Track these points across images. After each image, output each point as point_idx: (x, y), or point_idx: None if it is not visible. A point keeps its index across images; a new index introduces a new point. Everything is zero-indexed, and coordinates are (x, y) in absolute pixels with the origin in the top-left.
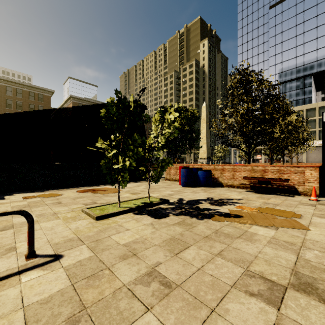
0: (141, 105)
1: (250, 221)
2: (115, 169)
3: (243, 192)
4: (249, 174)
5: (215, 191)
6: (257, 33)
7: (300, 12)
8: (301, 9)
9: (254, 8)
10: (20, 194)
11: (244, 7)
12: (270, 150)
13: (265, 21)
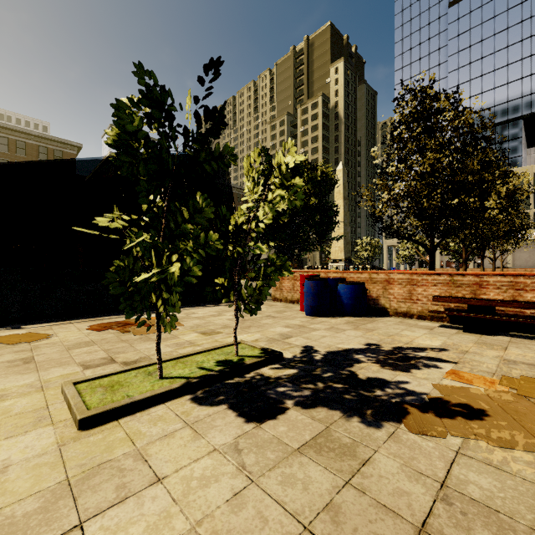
0: (211, 111)
1: (518, 433)
2: (139, 284)
3: (437, 330)
4: (444, 292)
5: (376, 326)
6: (428, 49)
7: (502, 11)
8: (503, 6)
9: (422, 6)
10: None
11: (405, 5)
12: (464, 244)
13: (441, 28)
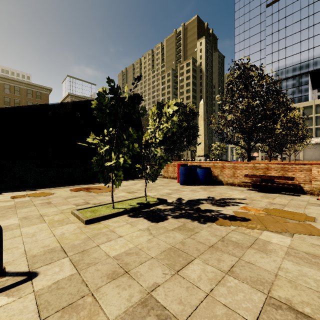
0: (137, 95)
1: (259, 225)
2: (107, 166)
3: (245, 191)
4: (250, 172)
5: (215, 189)
6: (254, 32)
7: (297, 10)
8: (298, 7)
9: (251, 6)
10: (10, 193)
11: (240, 6)
12: (269, 147)
13: (262, 19)
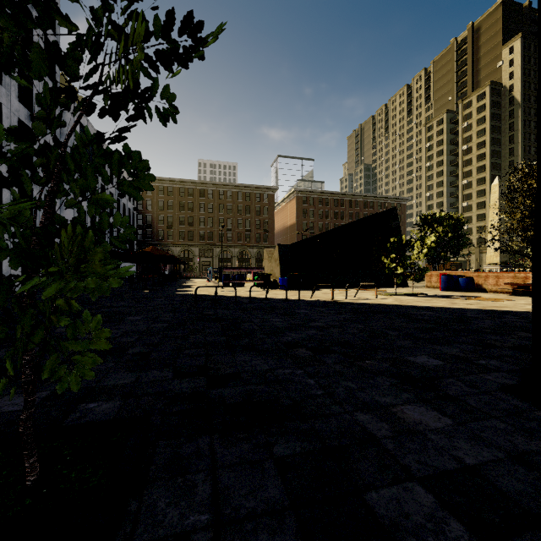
0: (410, 242)
1: (473, 299)
2: (396, 273)
3: (500, 295)
4: (511, 281)
5: (472, 294)
6: None
7: None
8: None
9: None
10: (322, 289)
11: None
12: None
13: None
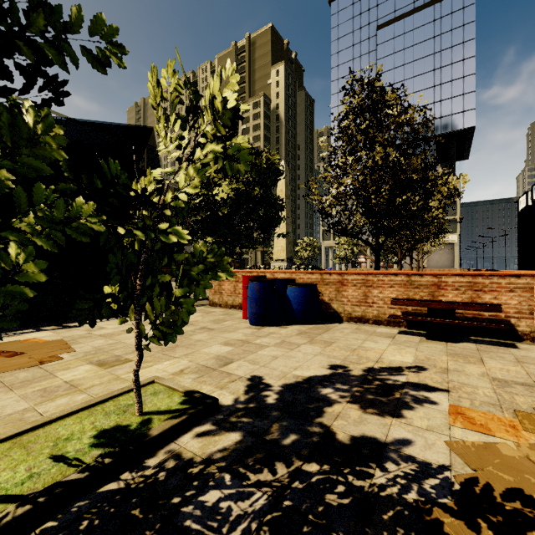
0: None
1: None
2: None
3: (399, 338)
4: (401, 294)
5: (333, 336)
6: (360, 65)
7: (419, 42)
8: (420, 37)
9: (355, 24)
10: None
11: (340, 21)
12: (399, 245)
13: (371, 48)
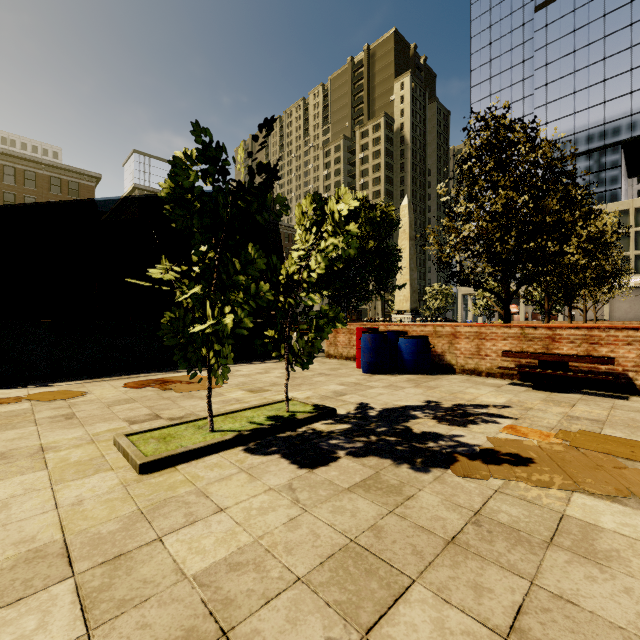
0: (265, 166)
1: (558, 476)
2: (194, 335)
3: (505, 387)
4: (515, 346)
5: (439, 383)
6: (510, 61)
7: (598, 17)
8: (599, 11)
9: (503, 10)
10: None
11: (483, 9)
12: (546, 293)
13: (526, 36)
